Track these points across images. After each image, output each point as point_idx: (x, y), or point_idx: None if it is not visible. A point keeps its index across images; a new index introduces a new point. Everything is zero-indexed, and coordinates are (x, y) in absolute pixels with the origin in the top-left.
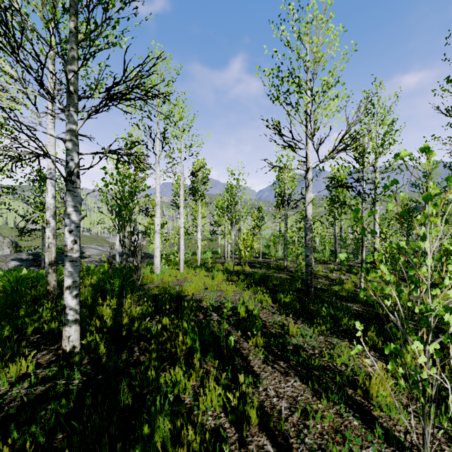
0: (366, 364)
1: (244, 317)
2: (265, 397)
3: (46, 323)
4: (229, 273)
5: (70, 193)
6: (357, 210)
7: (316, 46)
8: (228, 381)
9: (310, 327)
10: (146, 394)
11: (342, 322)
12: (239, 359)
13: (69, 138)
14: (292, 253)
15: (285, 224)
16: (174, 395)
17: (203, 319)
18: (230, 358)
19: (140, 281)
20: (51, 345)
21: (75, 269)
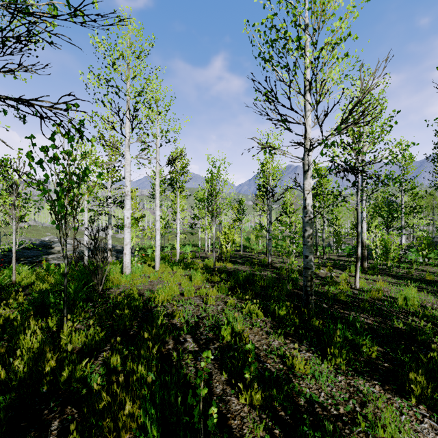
0: None
1: (229, 342)
2: None
3: None
4: (209, 272)
5: None
6: None
7: None
8: None
9: (320, 357)
10: None
11: (361, 349)
12: None
13: None
14: (282, 250)
15: (270, 218)
16: None
17: (173, 350)
18: None
19: (101, 286)
20: None
21: None
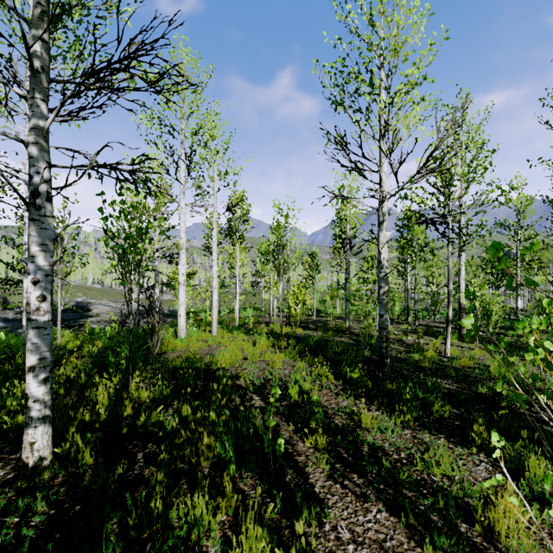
0: (512, 506)
1: (296, 401)
2: (336, 544)
3: (10, 416)
4: (275, 337)
5: (35, 224)
6: (496, 246)
7: (397, 27)
8: (276, 514)
9: (389, 415)
10: (147, 540)
11: (433, 408)
12: (293, 471)
13: (33, 140)
14: (359, 311)
15: (347, 274)
16: (190, 541)
17: (241, 405)
18: (279, 470)
19: (157, 349)
20: (12, 451)
21: (44, 340)
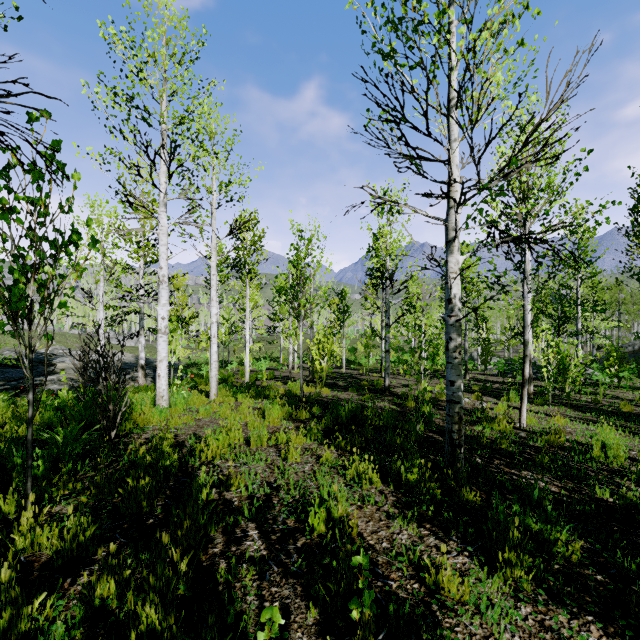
0: None
1: (323, 536)
2: None
3: None
4: (293, 403)
5: None
6: None
7: None
8: None
9: (483, 565)
10: None
11: (555, 549)
12: None
13: None
14: (409, 370)
15: (387, 318)
16: None
17: (222, 556)
18: None
19: (115, 430)
20: None
21: None
